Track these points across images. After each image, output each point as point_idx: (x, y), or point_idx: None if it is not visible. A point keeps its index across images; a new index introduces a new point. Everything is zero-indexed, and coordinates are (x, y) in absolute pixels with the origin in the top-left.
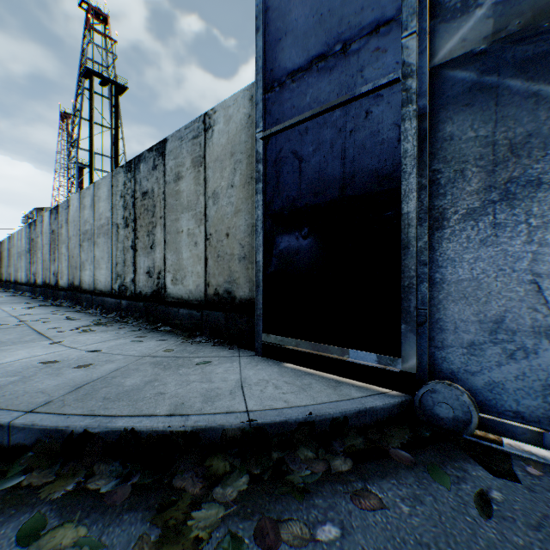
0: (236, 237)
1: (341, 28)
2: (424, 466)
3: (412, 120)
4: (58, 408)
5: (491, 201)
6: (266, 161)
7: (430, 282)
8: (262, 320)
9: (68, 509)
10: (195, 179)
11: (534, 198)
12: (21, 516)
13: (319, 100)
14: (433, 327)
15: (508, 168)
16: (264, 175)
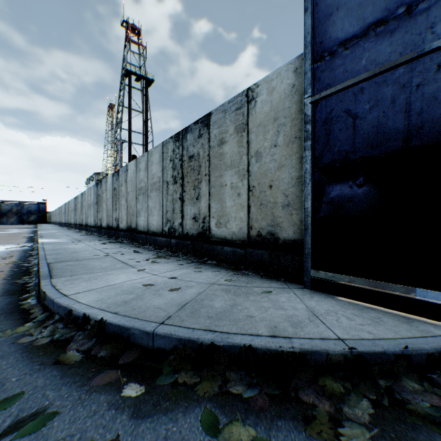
0: (280, 188)
1: None
2: None
3: None
4: (179, 322)
5: None
6: (315, 122)
7: None
8: (310, 258)
9: (226, 408)
10: (238, 142)
11: None
12: (194, 409)
13: (376, 61)
14: None
15: None
16: (312, 134)
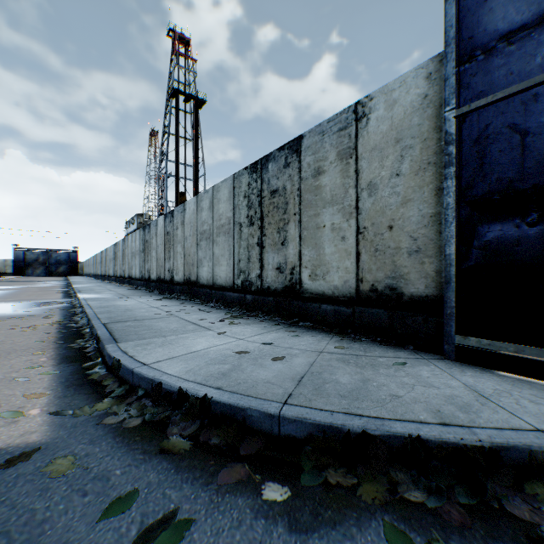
0: (404, 229)
1: None
2: None
3: None
4: (307, 402)
5: None
6: (461, 142)
7: None
8: (454, 321)
9: (413, 522)
10: (342, 172)
11: None
12: (369, 522)
13: None
14: None
15: None
16: (457, 158)
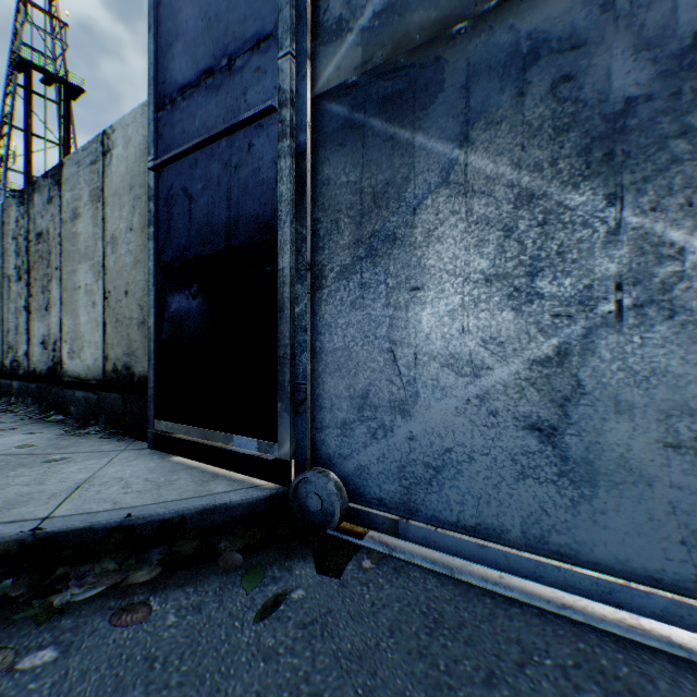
0: (136, 296)
1: (227, 39)
2: (246, 568)
3: (286, 158)
4: None
5: (359, 257)
6: (159, 199)
7: (312, 351)
8: (154, 403)
9: None
10: (94, 218)
11: (392, 256)
12: None
13: (207, 125)
14: (315, 405)
15: (372, 220)
16: (156, 217)
